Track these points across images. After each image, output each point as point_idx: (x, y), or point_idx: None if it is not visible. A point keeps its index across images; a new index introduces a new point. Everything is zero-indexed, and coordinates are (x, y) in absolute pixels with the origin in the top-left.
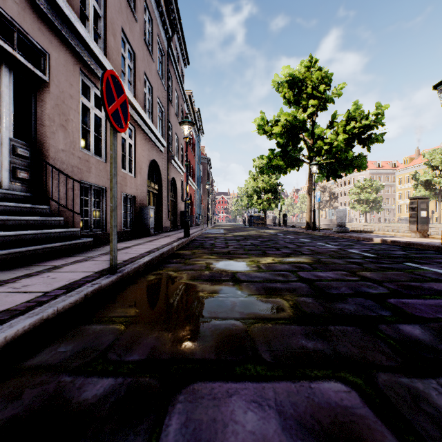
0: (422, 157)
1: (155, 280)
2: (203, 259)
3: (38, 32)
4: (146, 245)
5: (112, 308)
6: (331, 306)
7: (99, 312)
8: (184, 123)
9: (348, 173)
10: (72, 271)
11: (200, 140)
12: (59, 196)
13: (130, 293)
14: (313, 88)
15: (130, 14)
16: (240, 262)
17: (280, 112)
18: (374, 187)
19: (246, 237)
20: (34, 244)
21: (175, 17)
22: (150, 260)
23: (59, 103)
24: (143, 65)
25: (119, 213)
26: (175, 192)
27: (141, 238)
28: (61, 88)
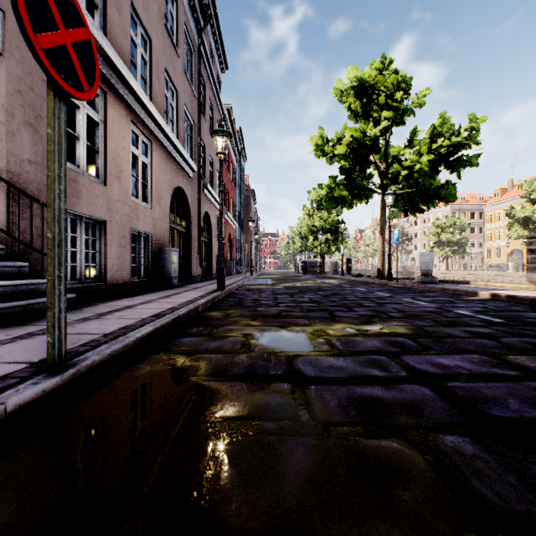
0: (517, 188)
1: (146, 378)
2: (240, 327)
3: None
4: (158, 303)
5: None
6: (532, 472)
7: None
8: (217, 133)
9: (431, 206)
10: None
11: (242, 167)
12: (19, 229)
13: (78, 417)
14: (387, 95)
15: None
16: (299, 333)
17: (344, 128)
18: (458, 226)
19: (302, 290)
20: None
21: (209, 5)
22: (152, 331)
23: (22, 89)
24: (163, 60)
25: (127, 257)
26: (209, 231)
27: (158, 292)
28: (26, 68)
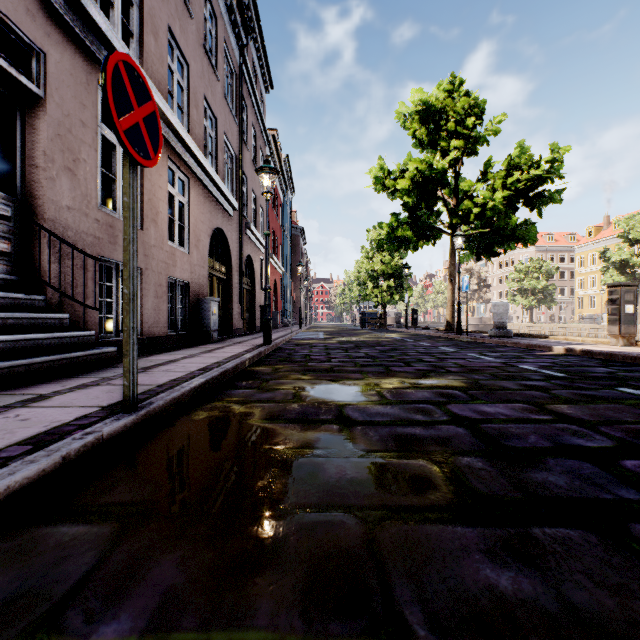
0: (614, 226)
1: (206, 421)
2: (290, 381)
3: (25, 16)
4: (201, 358)
5: (115, 481)
6: (521, 477)
7: (85, 492)
8: (264, 170)
9: (508, 248)
10: (64, 406)
11: (290, 202)
12: (60, 280)
13: (157, 447)
14: (457, 121)
15: (182, 4)
16: (350, 386)
17: (408, 158)
18: (544, 271)
19: (358, 345)
20: (13, 358)
21: (252, 17)
22: (203, 383)
23: (61, 132)
24: (202, 85)
25: (164, 308)
26: (251, 277)
27: (198, 346)
28: (65, 109)
